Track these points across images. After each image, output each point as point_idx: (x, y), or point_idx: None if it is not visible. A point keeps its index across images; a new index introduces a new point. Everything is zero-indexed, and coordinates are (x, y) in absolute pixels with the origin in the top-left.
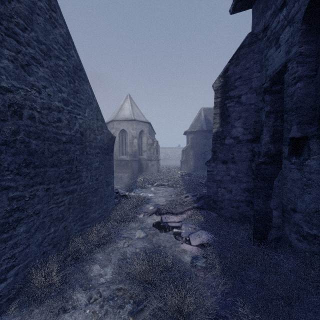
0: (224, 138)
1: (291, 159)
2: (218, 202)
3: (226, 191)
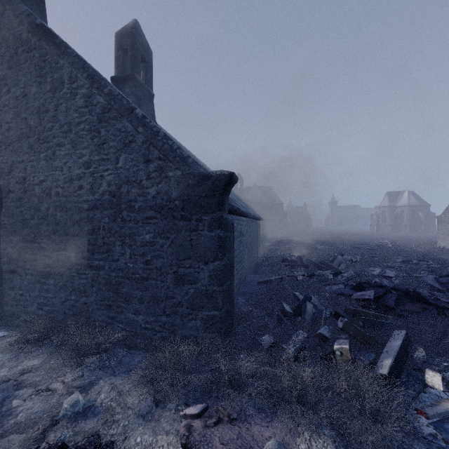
0: None
1: None
2: None
3: None
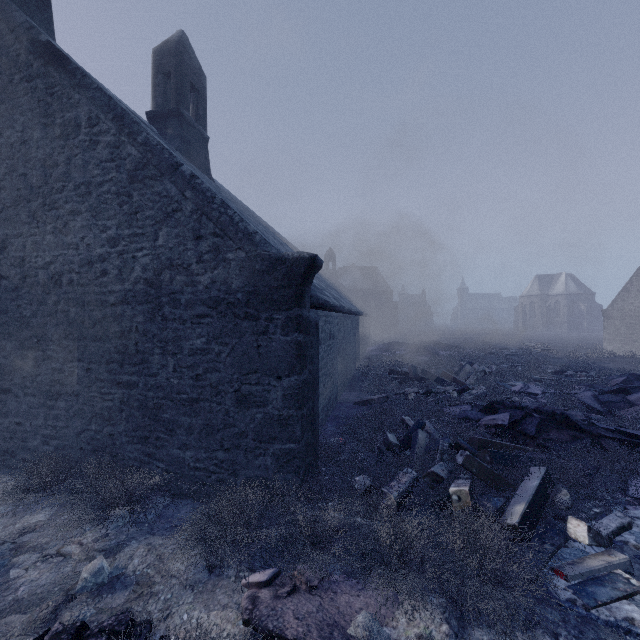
0: None
1: None
2: None
3: None
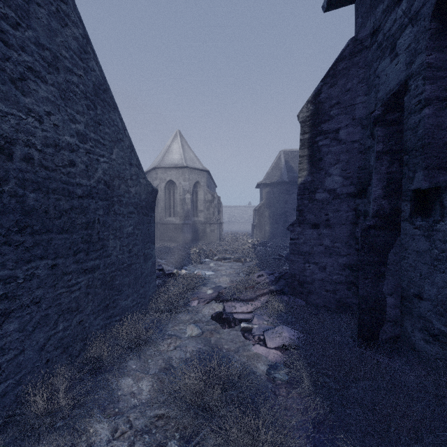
0: (315, 191)
1: (414, 222)
2: (306, 284)
3: (318, 268)
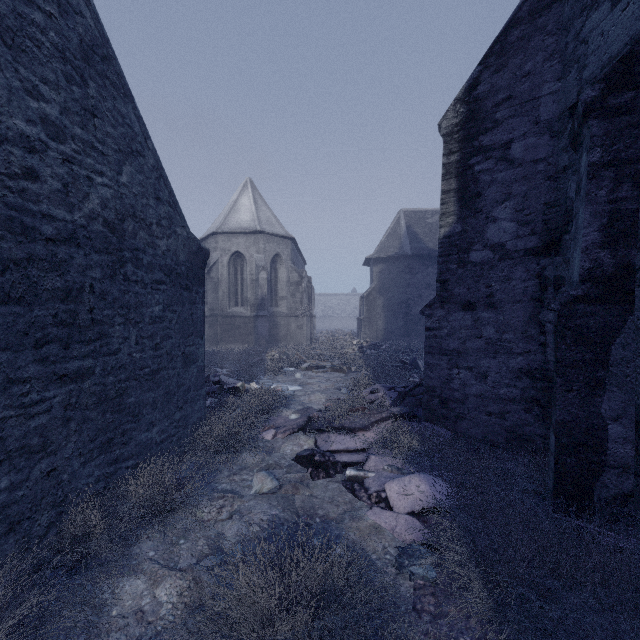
0: (468, 248)
1: None
2: (453, 403)
3: (473, 375)
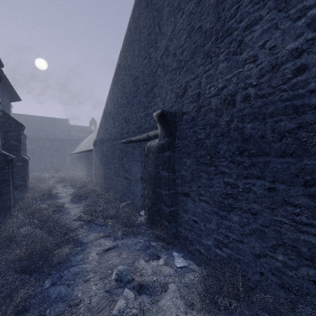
0: None
1: None
2: None
3: None
